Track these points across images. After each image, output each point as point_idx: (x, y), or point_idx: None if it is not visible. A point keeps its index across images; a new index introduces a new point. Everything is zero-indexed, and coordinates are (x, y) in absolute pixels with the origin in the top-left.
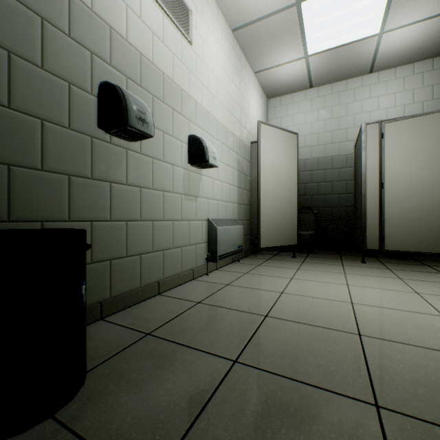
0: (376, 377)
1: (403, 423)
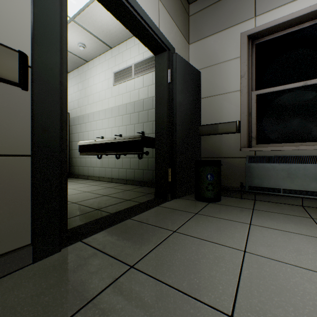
0: (70, 200)
1: (80, 202)
